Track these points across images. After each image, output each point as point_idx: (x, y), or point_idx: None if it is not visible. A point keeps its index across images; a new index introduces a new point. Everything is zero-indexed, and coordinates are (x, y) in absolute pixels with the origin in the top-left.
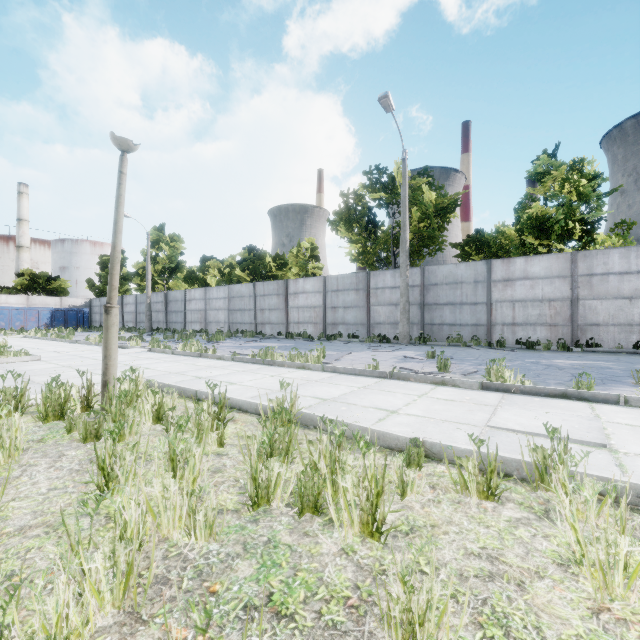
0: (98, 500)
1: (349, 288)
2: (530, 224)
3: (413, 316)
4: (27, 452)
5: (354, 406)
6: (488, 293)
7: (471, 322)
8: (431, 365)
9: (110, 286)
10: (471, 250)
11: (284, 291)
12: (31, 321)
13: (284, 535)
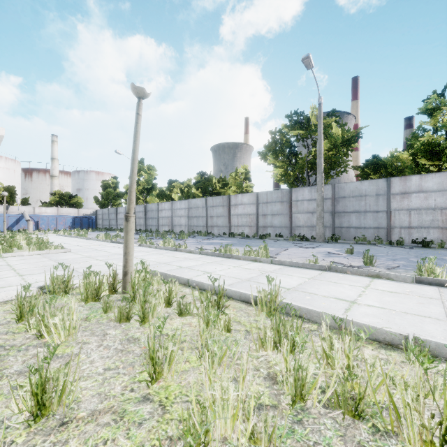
0: (148, 385)
1: (276, 201)
2: (423, 149)
3: (326, 221)
4: (79, 330)
5: (315, 295)
6: (388, 203)
7: (373, 226)
8: (355, 260)
9: (129, 200)
10: (370, 171)
11: (227, 203)
12: (60, 224)
13: (339, 445)
